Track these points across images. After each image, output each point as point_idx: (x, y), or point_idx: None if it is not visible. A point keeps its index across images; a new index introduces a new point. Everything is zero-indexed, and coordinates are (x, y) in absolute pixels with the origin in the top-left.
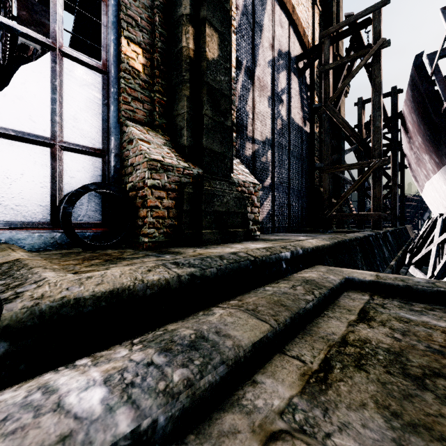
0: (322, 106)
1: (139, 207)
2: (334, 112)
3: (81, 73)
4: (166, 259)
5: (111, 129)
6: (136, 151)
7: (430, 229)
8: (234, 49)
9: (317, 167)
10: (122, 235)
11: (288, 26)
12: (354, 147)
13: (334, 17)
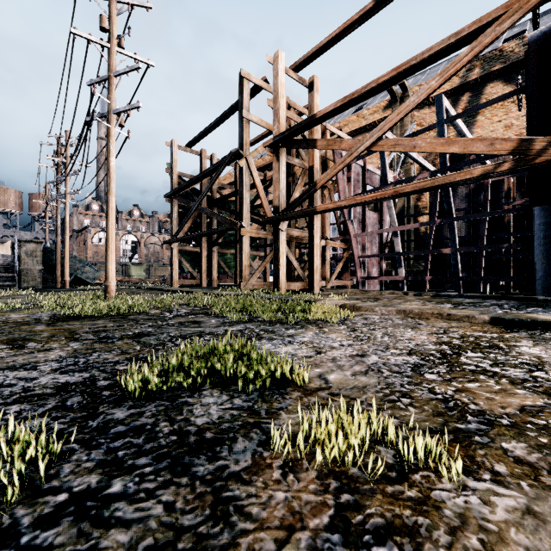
0: None
1: None
2: None
3: None
4: None
5: None
6: None
7: None
8: (426, 216)
9: None
10: None
11: None
12: None
13: None
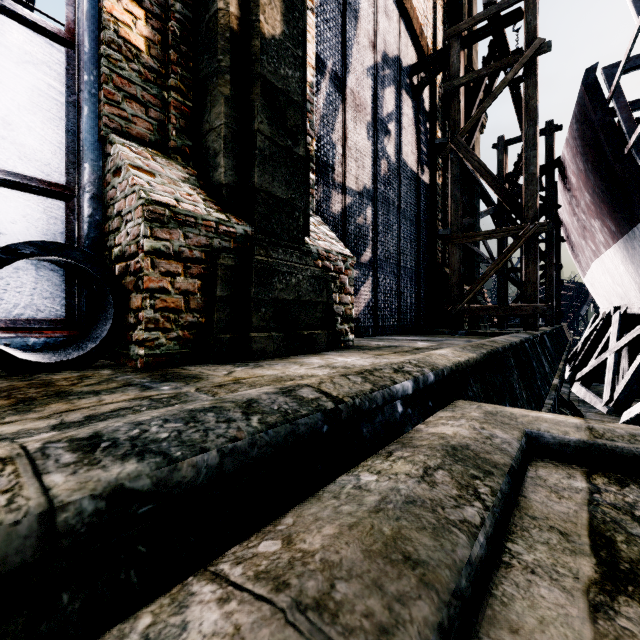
0: (448, 142)
1: (130, 290)
2: (466, 151)
3: (21, 39)
4: (155, 396)
5: (83, 148)
6: (125, 188)
7: (600, 329)
8: (313, 39)
9: (441, 235)
10: (98, 343)
11: (397, 17)
12: (492, 208)
13: (464, 12)
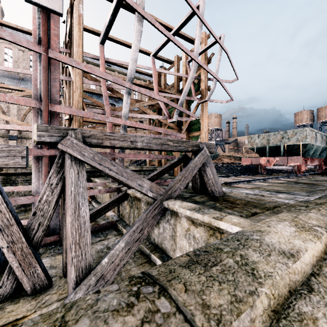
0: None
1: None
2: None
3: None
4: None
5: None
6: None
7: None
8: None
9: None
10: None
11: None
12: None
13: None
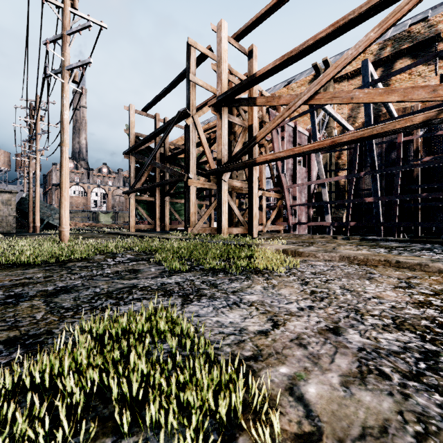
0: None
1: None
2: None
3: None
4: None
5: None
6: None
7: None
8: (345, 172)
9: None
10: None
11: None
12: None
13: None
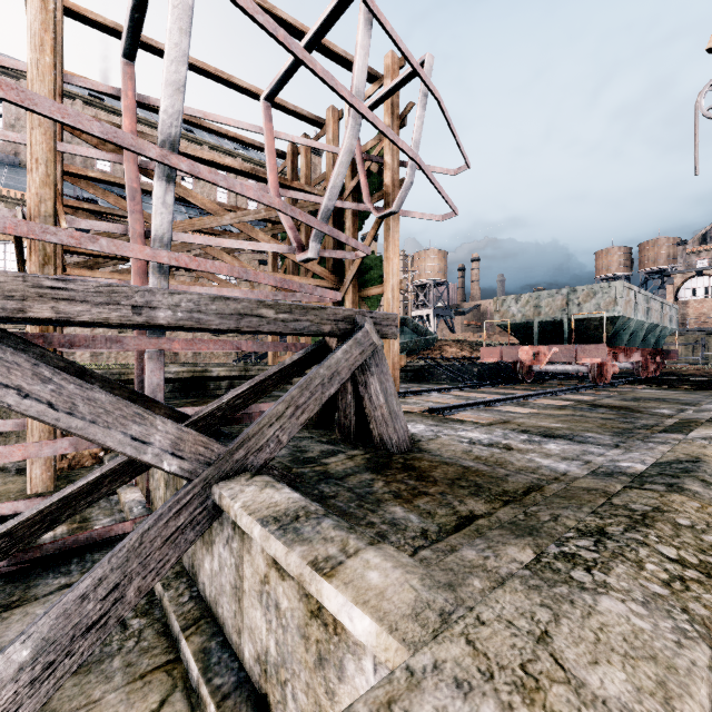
0: None
1: None
2: None
3: None
4: None
5: None
6: None
7: None
8: None
9: None
10: None
11: None
12: None
13: None
